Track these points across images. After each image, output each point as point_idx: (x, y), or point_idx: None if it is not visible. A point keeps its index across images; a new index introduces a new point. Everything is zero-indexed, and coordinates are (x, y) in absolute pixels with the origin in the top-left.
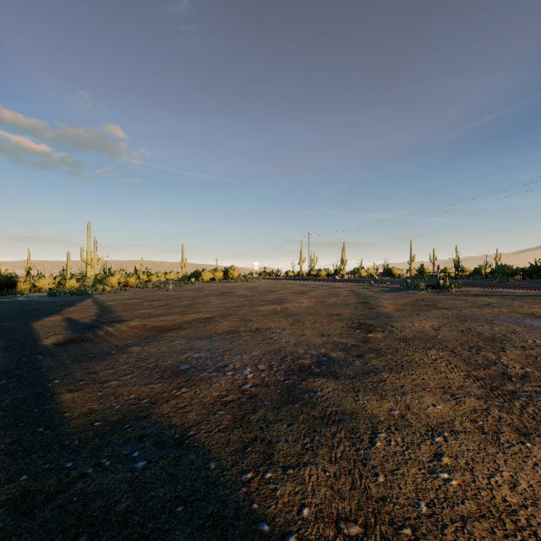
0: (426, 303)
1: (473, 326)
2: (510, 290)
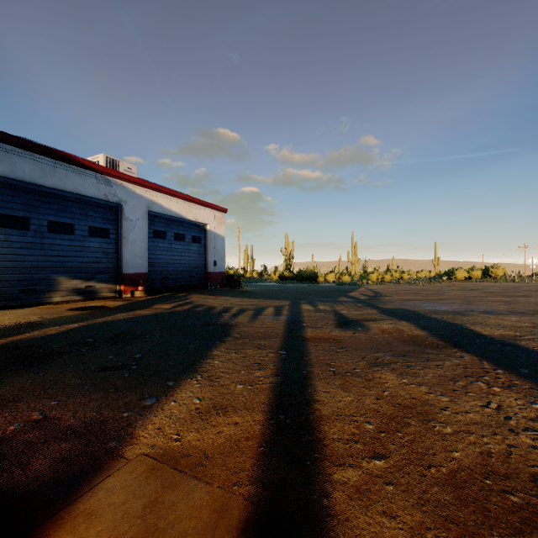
0: None
1: None
2: None
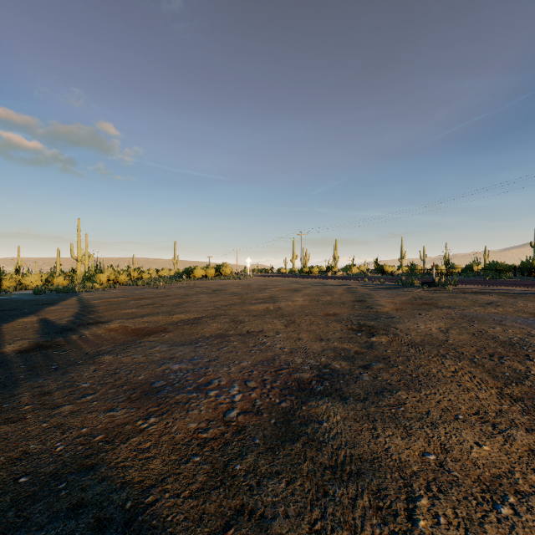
0: (425, 301)
1: (484, 328)
2: (507, 287)
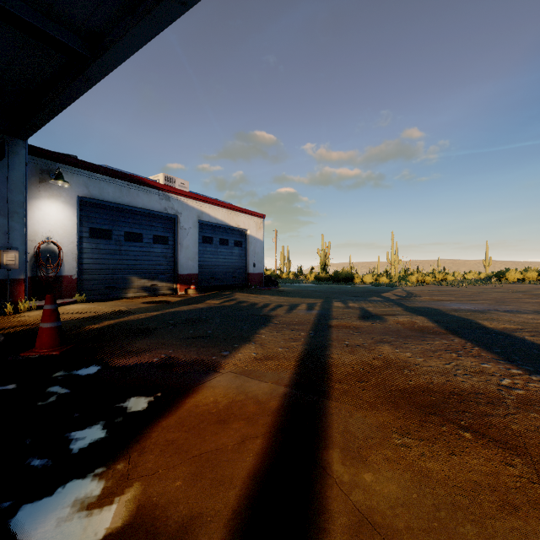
0: None
1: None
2: None
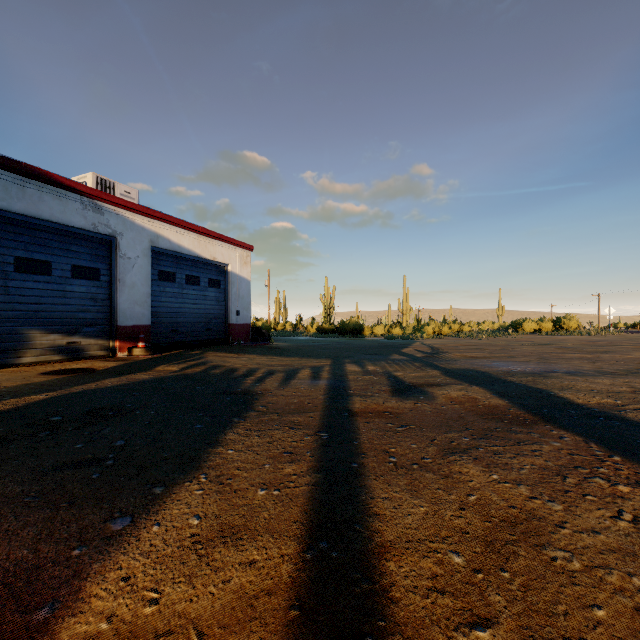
0: None
1: None
2: None
